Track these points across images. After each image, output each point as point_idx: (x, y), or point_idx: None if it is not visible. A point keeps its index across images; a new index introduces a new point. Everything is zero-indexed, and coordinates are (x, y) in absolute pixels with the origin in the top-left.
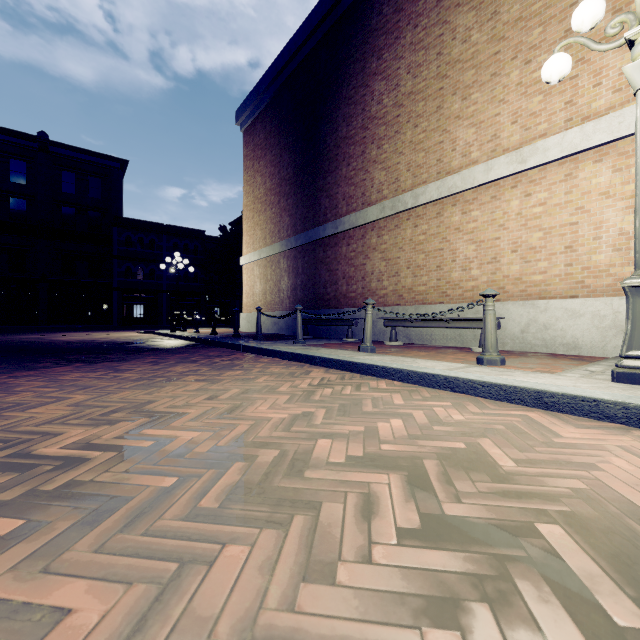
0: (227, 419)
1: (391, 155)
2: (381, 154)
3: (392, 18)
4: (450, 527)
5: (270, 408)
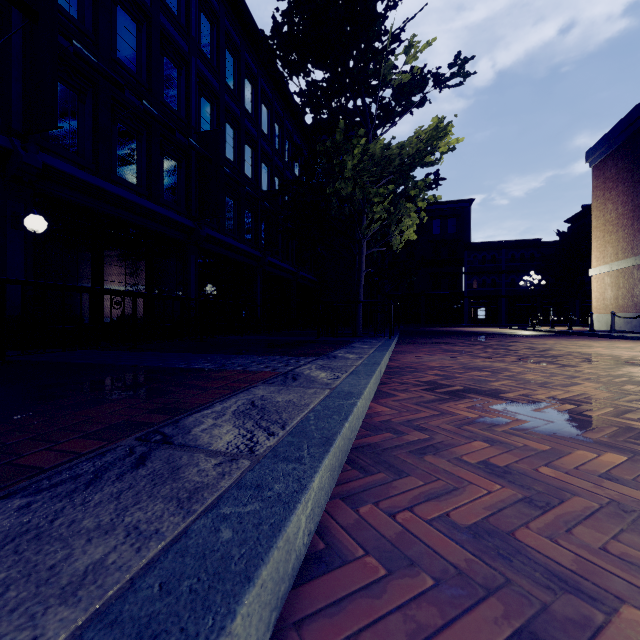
0: (608, 345)
1: None
2: None
3: None
4: None
5: (623, 345)
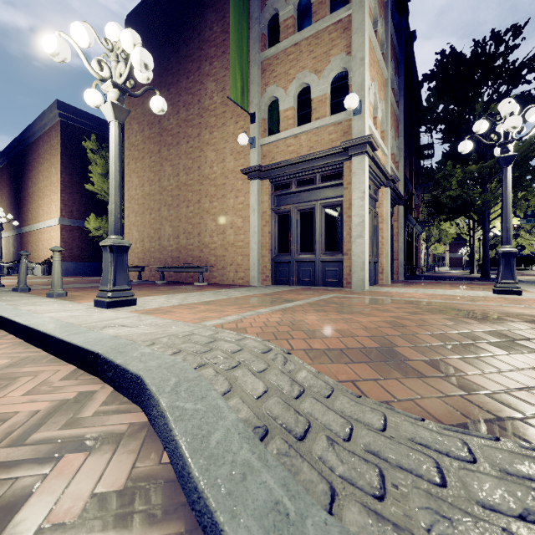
0: None
1: (32, 210)
2: (30, 208)
3: (32, 162)
4: None
5: None
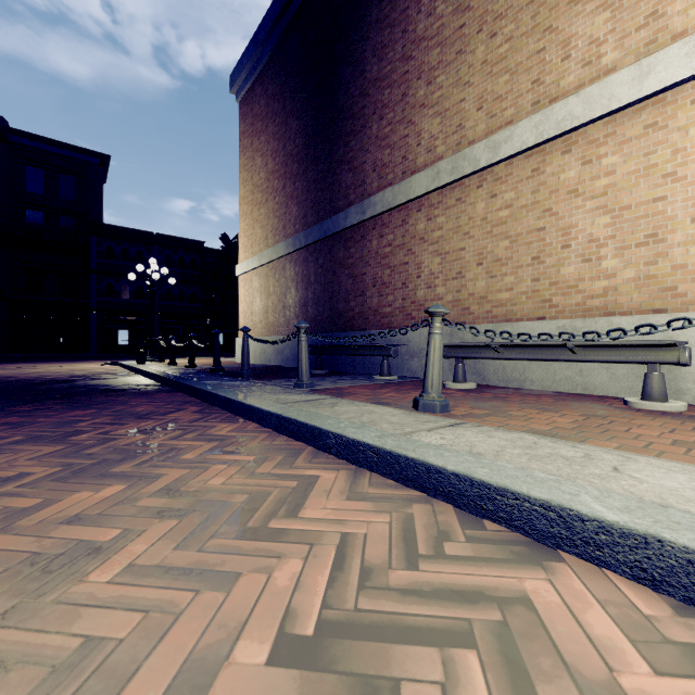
0: None
1: (450, 90)
2: (433, 92)
3: None
4: None
5: None
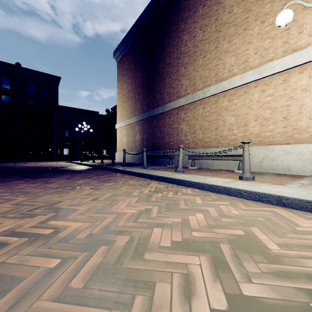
0: (101, 213)
1: (191, 72)
2: (186, 71)
3: (192, 2)
4: (249, 307)
5: (126, 206)
